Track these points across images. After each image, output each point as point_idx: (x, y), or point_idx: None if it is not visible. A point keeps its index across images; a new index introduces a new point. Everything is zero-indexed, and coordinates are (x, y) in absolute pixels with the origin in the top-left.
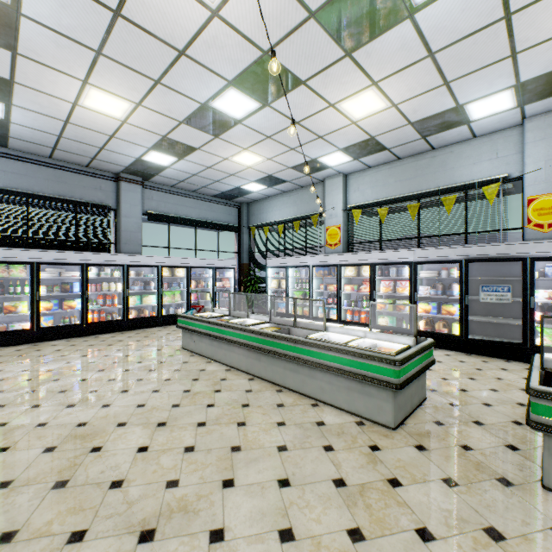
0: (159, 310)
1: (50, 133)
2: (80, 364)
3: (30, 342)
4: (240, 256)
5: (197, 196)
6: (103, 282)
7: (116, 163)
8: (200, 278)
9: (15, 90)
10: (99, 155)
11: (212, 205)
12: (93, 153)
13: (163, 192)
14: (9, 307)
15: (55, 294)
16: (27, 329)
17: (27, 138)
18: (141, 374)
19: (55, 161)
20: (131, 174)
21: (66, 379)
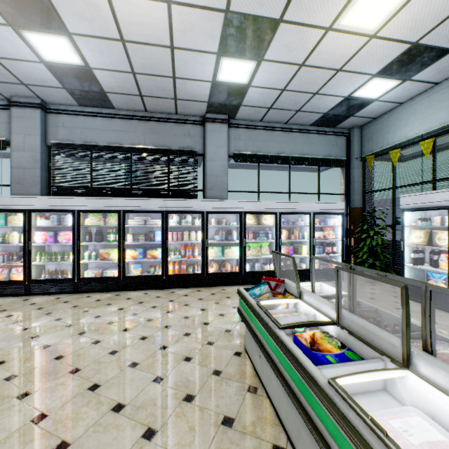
0: (242, 265)
1: (124, 71)
2: (98, 352)
3: (118, 290)
4: (348, 198)
5: (290, 127)
6: (184, 231)
7: (197, 99)
8: (294, 226)
9: (53, 1)
10: (177, 92)
11: (310, 137)
12: (171, 89)
13: (251, 129)
14: (104, 254)
15: (139, 243)
16: (115, 277)
17: (116, 89)
18: (116, 448)
19: (151, 114)
20: (216, 113)
21: (29, 402)
